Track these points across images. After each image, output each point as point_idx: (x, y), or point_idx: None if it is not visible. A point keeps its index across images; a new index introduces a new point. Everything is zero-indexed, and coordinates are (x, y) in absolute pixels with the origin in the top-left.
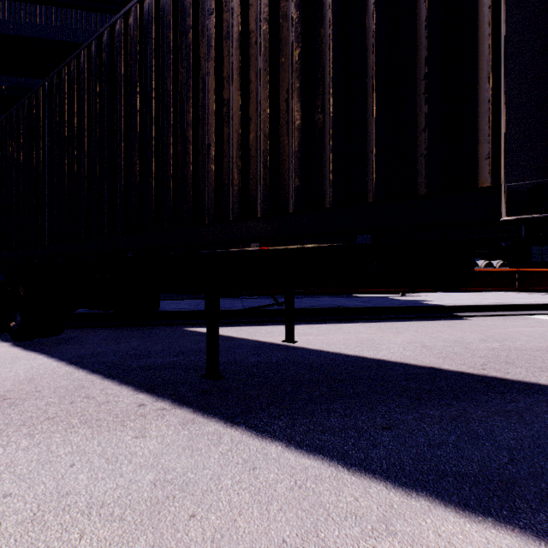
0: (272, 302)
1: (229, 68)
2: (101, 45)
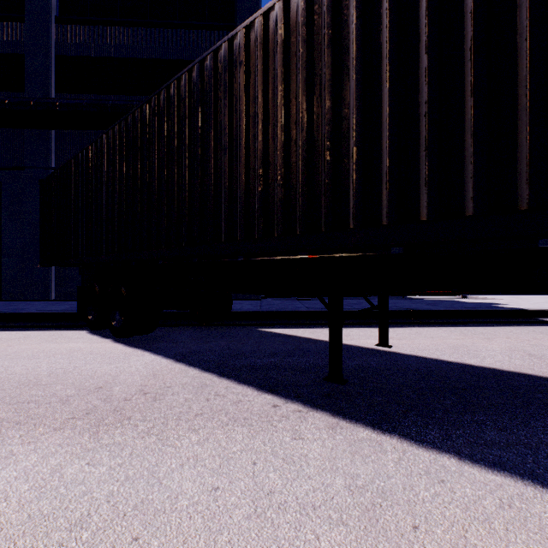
0: None
1: (380, 69)
2: (216, 58)
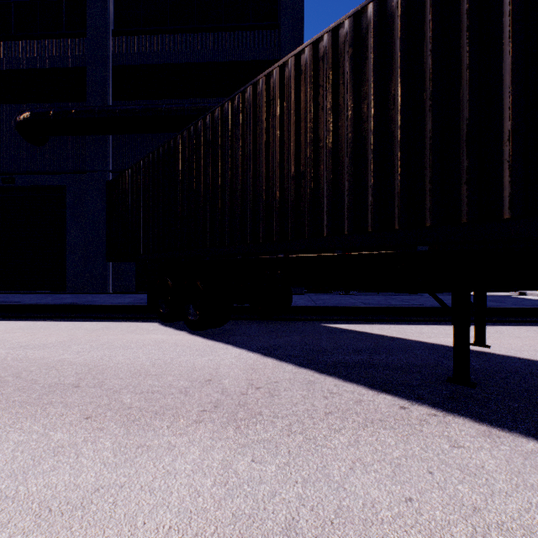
0: (386, 299)
1: None
2: (316, 49)
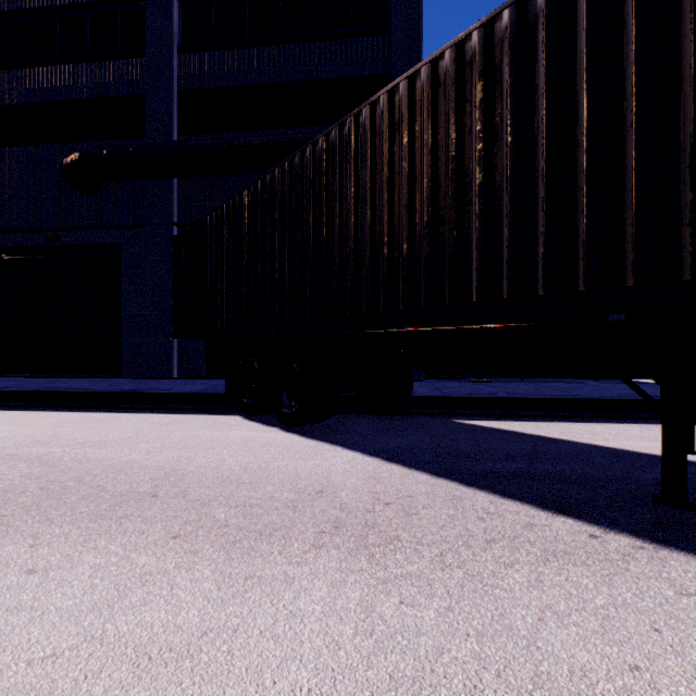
0: (536, 388)
1: None
2: (461, 52)
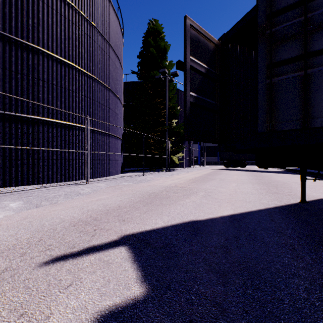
0: None
1: None
2: None
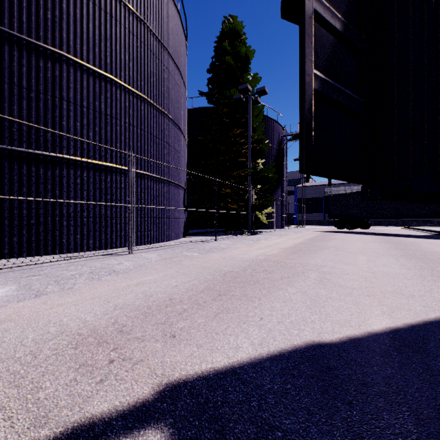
0: None
1: None
2: None
